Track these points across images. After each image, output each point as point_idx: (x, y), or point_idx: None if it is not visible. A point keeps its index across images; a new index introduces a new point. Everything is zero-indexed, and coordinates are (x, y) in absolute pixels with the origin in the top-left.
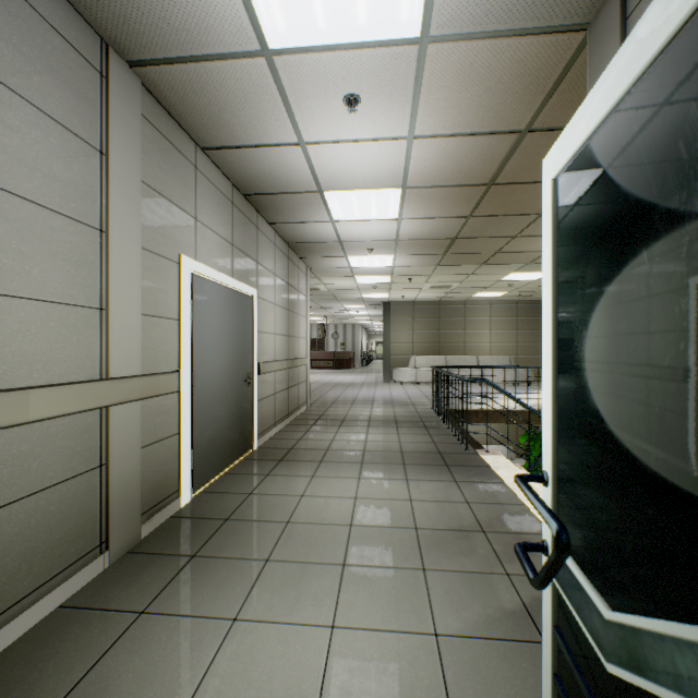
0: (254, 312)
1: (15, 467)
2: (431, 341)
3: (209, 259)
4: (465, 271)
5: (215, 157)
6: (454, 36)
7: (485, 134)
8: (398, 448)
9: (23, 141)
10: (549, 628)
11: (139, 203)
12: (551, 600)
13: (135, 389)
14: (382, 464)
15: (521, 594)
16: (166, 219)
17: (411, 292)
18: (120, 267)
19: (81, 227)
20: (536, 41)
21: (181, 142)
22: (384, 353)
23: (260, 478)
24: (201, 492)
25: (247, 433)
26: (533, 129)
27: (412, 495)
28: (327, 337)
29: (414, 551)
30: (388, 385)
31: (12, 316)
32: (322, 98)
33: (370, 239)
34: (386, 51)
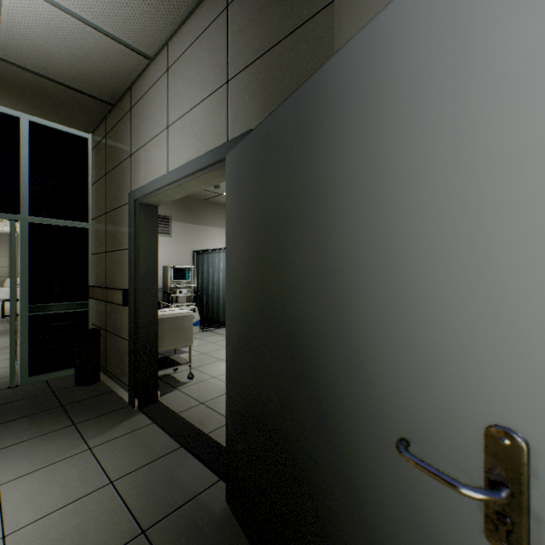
0: None
1: None
2: None
3: None
4: None
5: None
6: None
7: None
8: None
9: None
10: None
11: None
12: None
13: None
14: None
15: None
16: None
17: (6, 227)
18: None
19: None
20: None
21: None
22: None
23: None
24: None
25: None
26: None
27: None
28: None
29: None
30: None
31: None
32: None
33: None
34: None
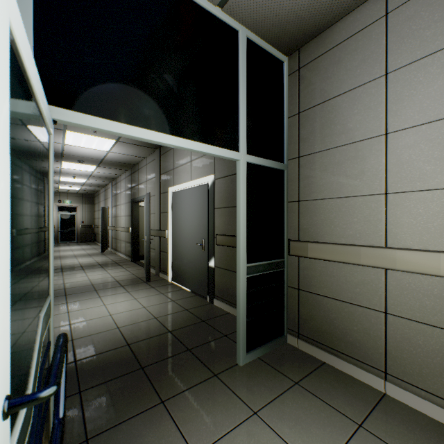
0: None
1: (436, 303)
2: None
3: None
4: None
5: None
6: None
7: None
8: None
9: (443, 79)
10: None
11: None
12: None
13: None
14: None
15: None
16: None
17: None
18: None
19: None
20: None
21: None
22: None
23: None
24: None
25: None
26: None
27: None
28: None
29: None
30: None
31: (433, 203)
32: None
33: None
34: None
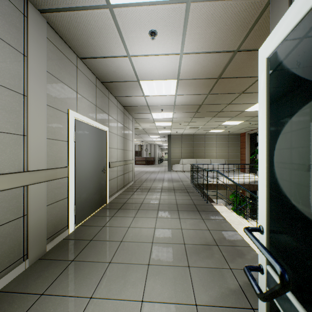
0: (107, 138)
1: None
2: (189, 152)
3: (84, 112)
4: (205, 120)
5: (86, 63)
6: None
7: (217, 52)
8: (175, 202)
9: None
10: None
11: (45, 82)
12: None
13: (43, 176)
14: (167, 210)
15: (238, 280)
16: (60, 91)
17: (181, 130)
18: (34, 114)
19: (12, 92)
20: (244, 2)
21: (69, 54)
22: (168, 158)
23: (109, 218)
24: (79, 225)
25: (103, 196)
26: (240, 50)
27: (182, 226)
28: (143, 150)
29: (184, 256)
30: (170, 172)
31: None
32: (138, 32)
33: (162, 104)
34: (170, 6)
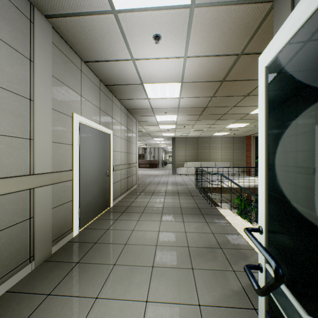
0: (111, 141)
1: None
2: (194, 155)
3: (88, 115)
4: (210, 122)
5: (91, 66)
6: (207, 4)
7: (221, 56)
8: (179, 206)
9: None
10: (263, 312)
11: (50, 86)
12: (264, 297)
13: (49, 179)
14: (171, 213)
15: (241, 282)
16: (65, 95)
17: (185, 133)
18: (40, 118)
19: (19, 97)
20: (247, 7)
21: (73, 58)
22: (172, 161)
23: (113, 221)
24: (83, 228)
25: (107, 199)
26: (244, 53)
27: (186, 229)
28: (146, 153)
29: (188, 259)
30: (174, 175)
31: None
32: (142, 36)
33: (166, 107)
34: (174, 11)
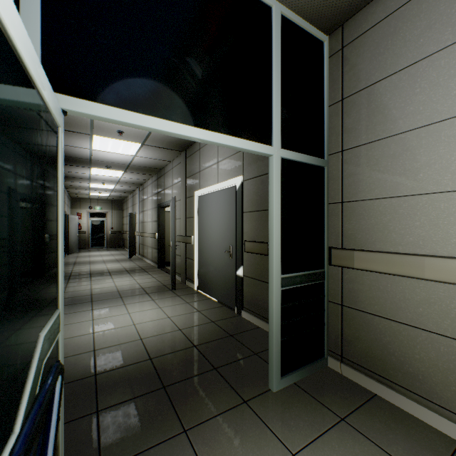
0: None
1: None
2: None
3: None
4: None
5: None
6: None
7: None
8: None
9: None
10: None
11: None
12: None
13: None
14: None
15: None
16: None
17: None
18: None
19: None
20: None
21: None
22: None
23: None
24: None
25: None
26: None
27: None
28: None
29: None
30: None
31: None
32: None
33: None
34: None
